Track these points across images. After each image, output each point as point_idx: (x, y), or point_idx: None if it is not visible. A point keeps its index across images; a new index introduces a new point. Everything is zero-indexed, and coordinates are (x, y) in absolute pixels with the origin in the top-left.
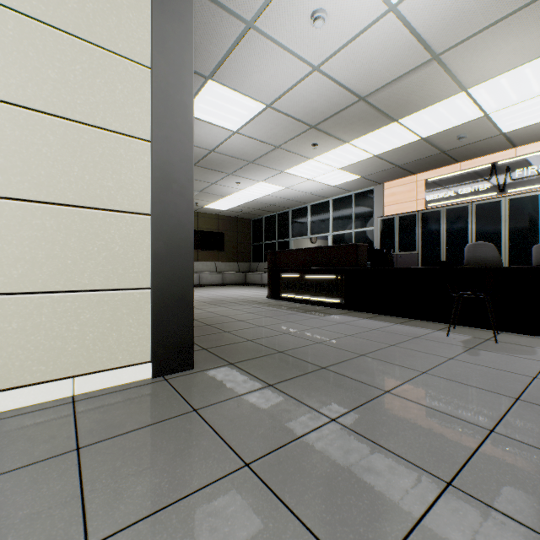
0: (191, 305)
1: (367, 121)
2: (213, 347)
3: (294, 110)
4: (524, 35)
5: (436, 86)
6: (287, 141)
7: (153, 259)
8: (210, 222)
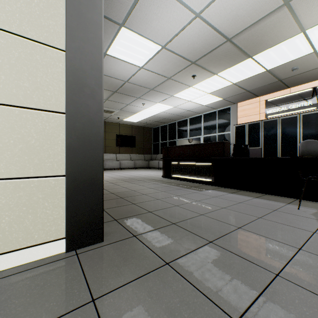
0: (100, 188)
1: (230, 58)
2: (122, 218)
3: (180, 50)
4: None
5: (283, 28)
6: (175, 73)
7: (66, 151)
8: (127, 129)
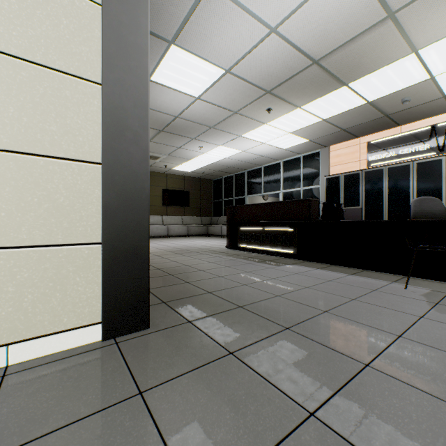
0: (146, 260)
1: (318, 86)
2: (172, 300)
3: (251, 75)
4: None
5: (388, 47)
6: (244, 106)
7: (103, 211)
8: (177, 182)
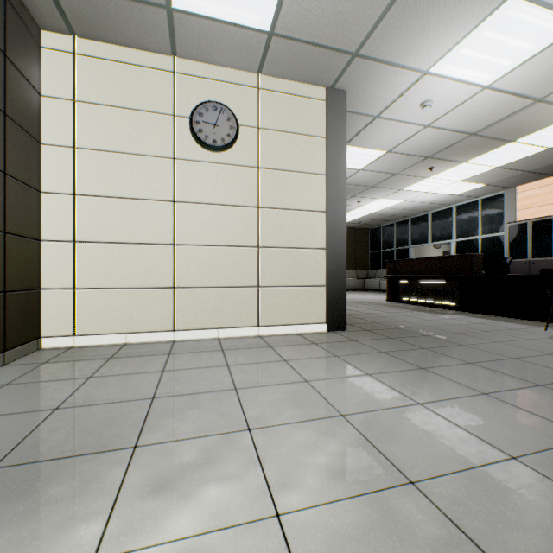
0: (345, 295)
1: (481, 146)
2: (352, 324)
3: (409, 151)
4: None
5: (548, 114)
6: (404, 169)
7: (327, 271)
8: None
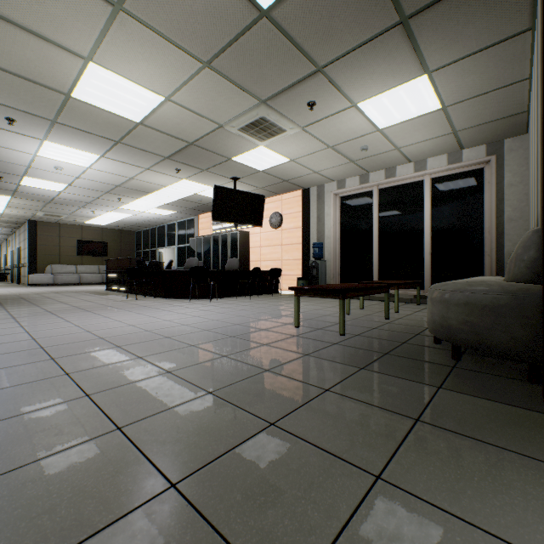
0: None
1: (136, 192)
2: (5, 303)
3: (87, 187)
4: (159, 176)
5: (149, 185)
6: (100, 196)
7: None
8: (95, 233)
